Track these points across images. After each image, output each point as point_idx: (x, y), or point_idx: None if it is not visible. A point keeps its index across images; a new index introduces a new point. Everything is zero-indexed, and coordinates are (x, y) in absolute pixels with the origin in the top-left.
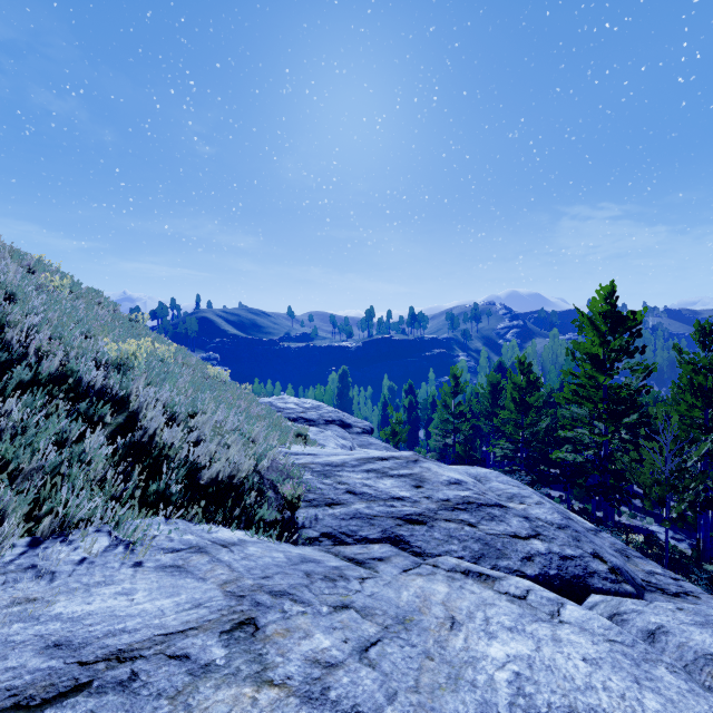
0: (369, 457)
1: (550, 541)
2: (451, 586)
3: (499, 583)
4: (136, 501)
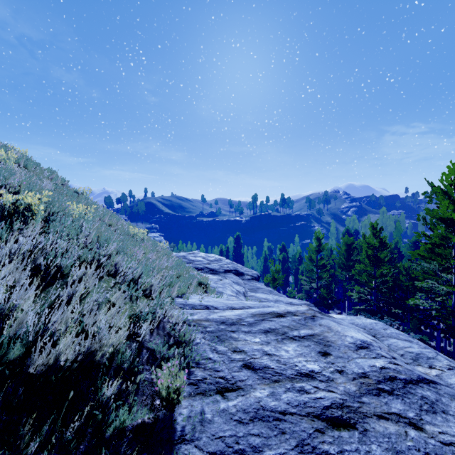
0: (265, 312)
1: None
2: None
3: None
4: None
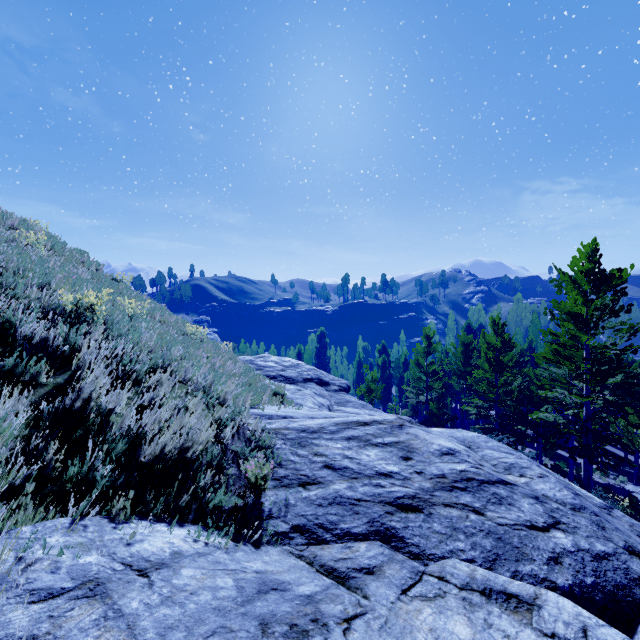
0: (349, 421)
1: (574, 532)
2: (473, 622)
3: (538, 614)
4: (28, 498)
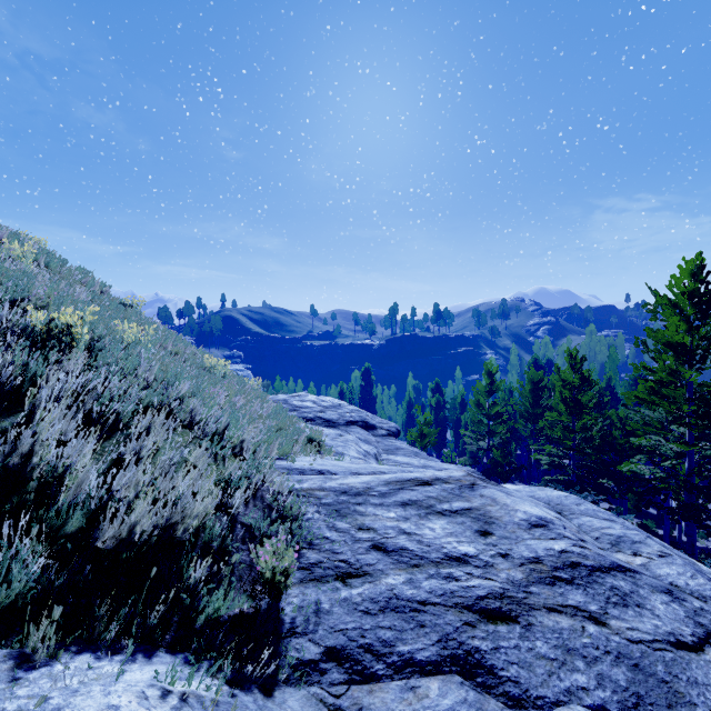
0: (404, 478)
1: None
2: None
3: None
4: None
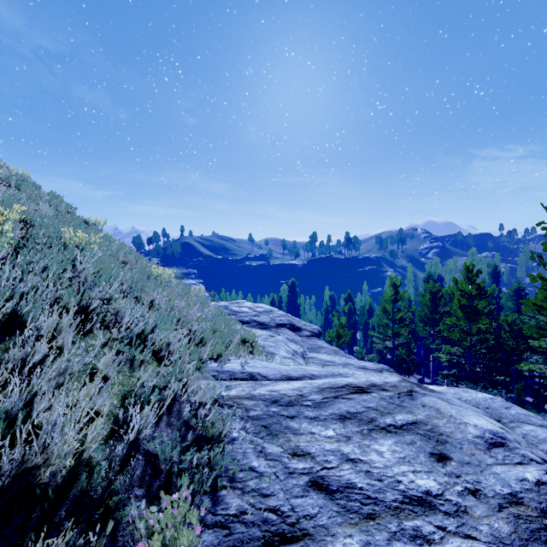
0: (337, 384)
1: None
2: None
3: None
4: None
